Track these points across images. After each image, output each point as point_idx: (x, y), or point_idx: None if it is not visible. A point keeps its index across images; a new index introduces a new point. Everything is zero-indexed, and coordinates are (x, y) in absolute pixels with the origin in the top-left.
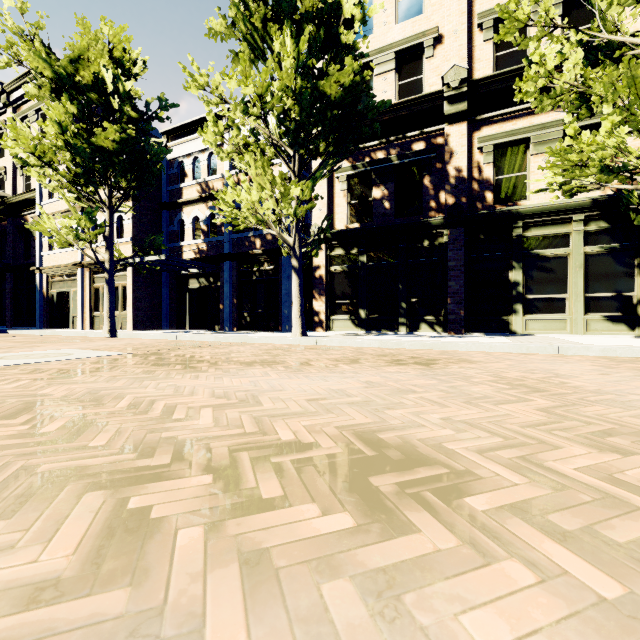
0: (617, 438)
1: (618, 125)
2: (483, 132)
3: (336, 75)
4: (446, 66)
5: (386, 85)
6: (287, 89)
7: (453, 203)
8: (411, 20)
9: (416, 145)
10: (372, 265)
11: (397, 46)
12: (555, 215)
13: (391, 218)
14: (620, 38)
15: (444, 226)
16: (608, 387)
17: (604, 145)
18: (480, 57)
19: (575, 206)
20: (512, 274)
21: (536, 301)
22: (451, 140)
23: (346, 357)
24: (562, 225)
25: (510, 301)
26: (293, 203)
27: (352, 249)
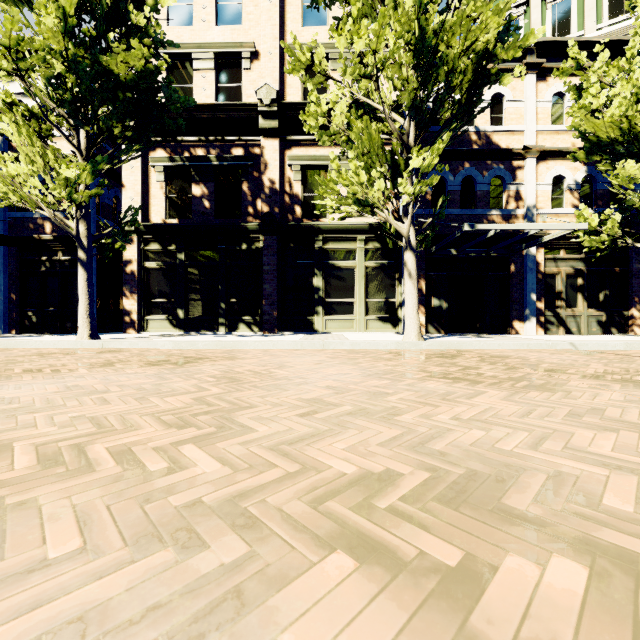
0: (209, 415)
1: (367, 169)
2: (293, 152)
3: (123, 55)
4: (262, 82)
5: (206, 83)
6: (53, 51)
7: (266, 212)
8: (230, 27)
9: (235, 150)
10: (191, 264)
11: (216, 47)
12: (345, 233)
13: (211, 218)
14: (369, 101)
15: (260, 232)
16: (297, 374)
17: (353, 182)
18: (291, 84)
19: (358, 228)
20: (315, 280)
21: (333, 304)
22: (266, 153)
23: (109, 360)
24: (351, 242)
25: (314, 304)
26: (80, 186)
27: (170, 245)
